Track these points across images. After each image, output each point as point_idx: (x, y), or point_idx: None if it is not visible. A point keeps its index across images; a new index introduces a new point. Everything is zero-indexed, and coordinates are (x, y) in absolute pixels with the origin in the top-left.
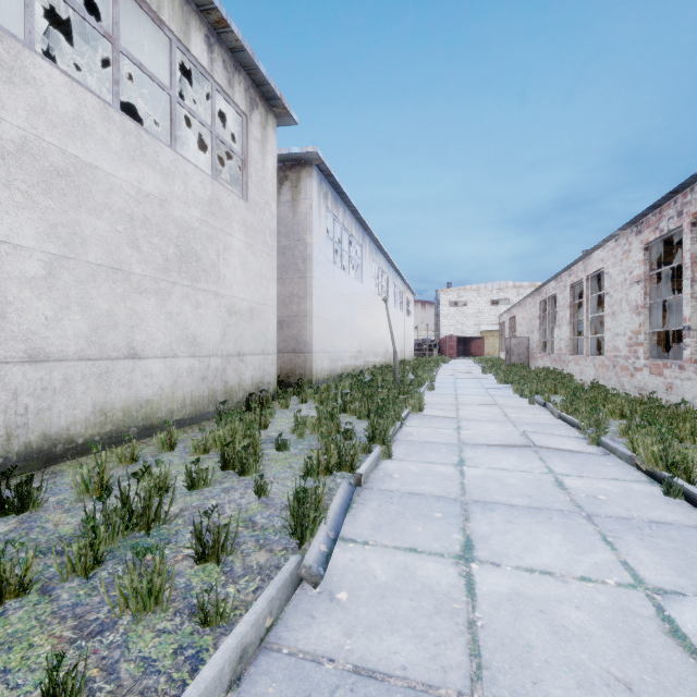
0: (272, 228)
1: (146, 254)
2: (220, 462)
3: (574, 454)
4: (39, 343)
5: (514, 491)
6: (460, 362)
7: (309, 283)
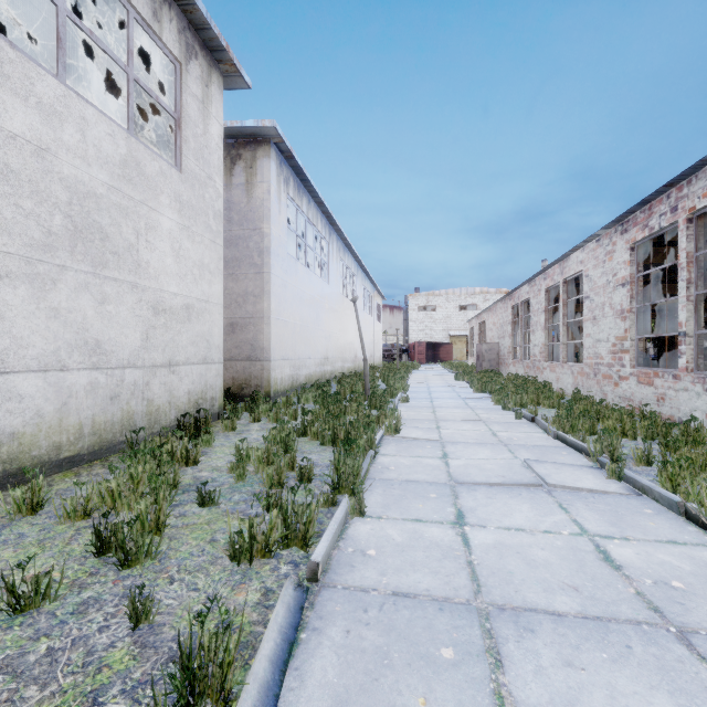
0: (218, 209)
1: (10, 221)
2: (92, 544)
3: (598, 496)
4: None
5: (550, 578)
6: (430, 367)
7: (267, 280)
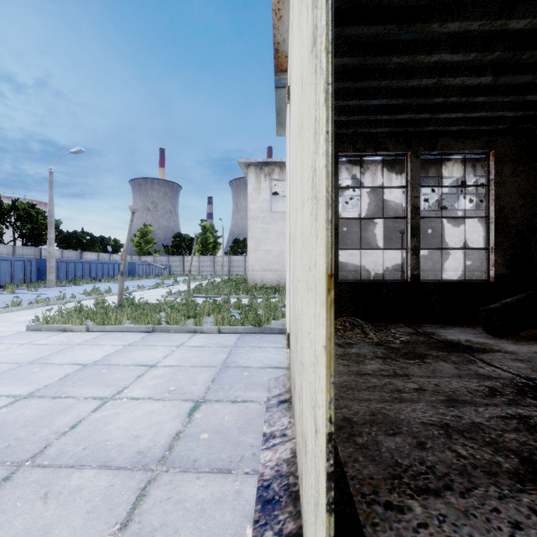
0: None
1: (447, 243)
2: None
3: None
4: (422, 267)
5: None
6: None
7: None
